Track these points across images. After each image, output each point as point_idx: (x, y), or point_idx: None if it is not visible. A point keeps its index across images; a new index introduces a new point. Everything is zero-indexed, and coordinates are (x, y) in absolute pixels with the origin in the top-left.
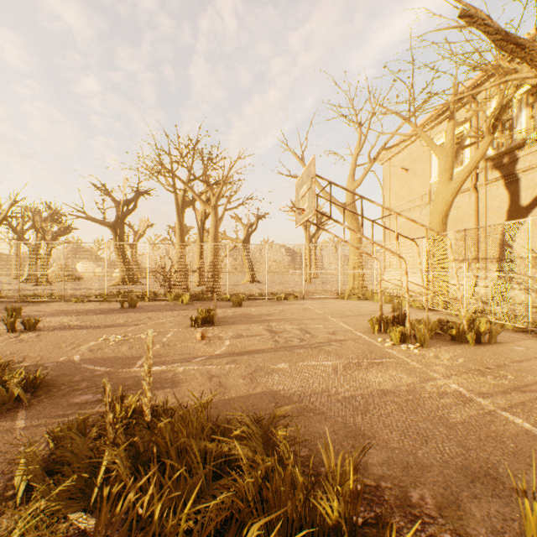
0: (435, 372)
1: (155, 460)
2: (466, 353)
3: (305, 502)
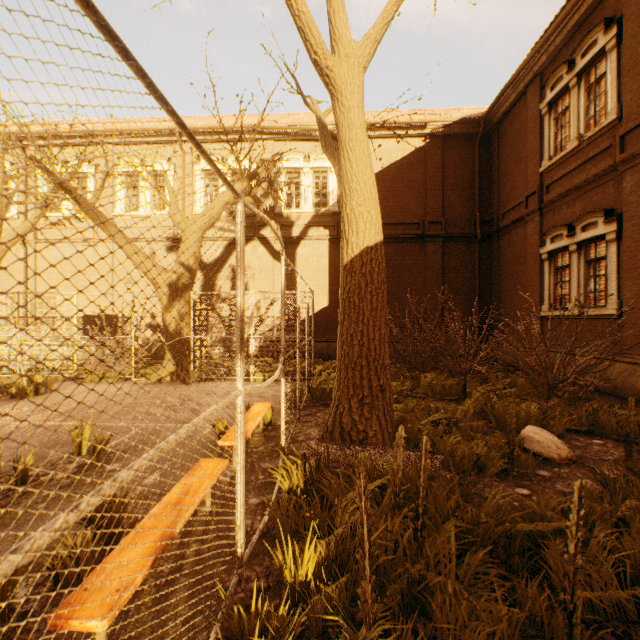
0: (7, 420)
1: None
2: (30, 403)
3: None
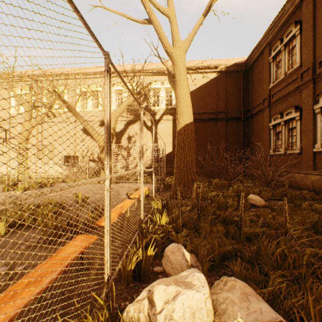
0: None
1: (2, 213)
2: None
3: (45, 206)
